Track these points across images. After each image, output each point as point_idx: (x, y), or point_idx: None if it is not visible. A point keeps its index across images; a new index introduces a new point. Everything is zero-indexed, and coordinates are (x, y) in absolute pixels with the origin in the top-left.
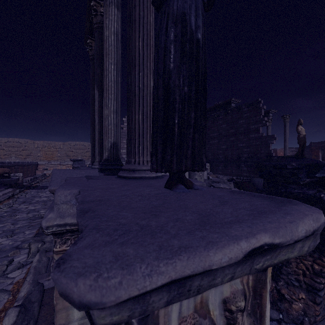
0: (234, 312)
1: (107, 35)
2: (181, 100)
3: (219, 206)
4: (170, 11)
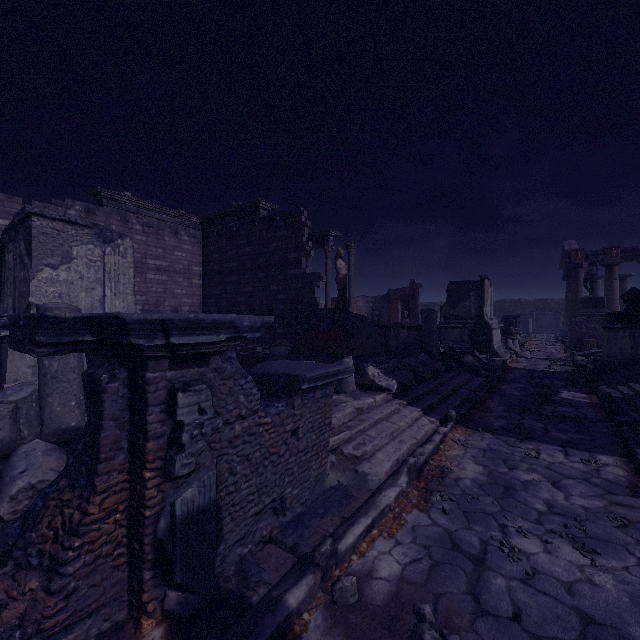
0: None
1: None
2: None
3: None
4: None
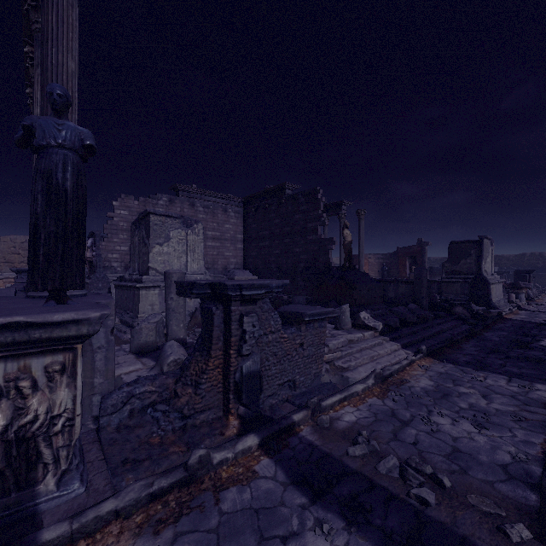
0: (51, 372)
1: (38, 113)
2: (49, 236)
3: (40, 311)
4: (39, 168)
